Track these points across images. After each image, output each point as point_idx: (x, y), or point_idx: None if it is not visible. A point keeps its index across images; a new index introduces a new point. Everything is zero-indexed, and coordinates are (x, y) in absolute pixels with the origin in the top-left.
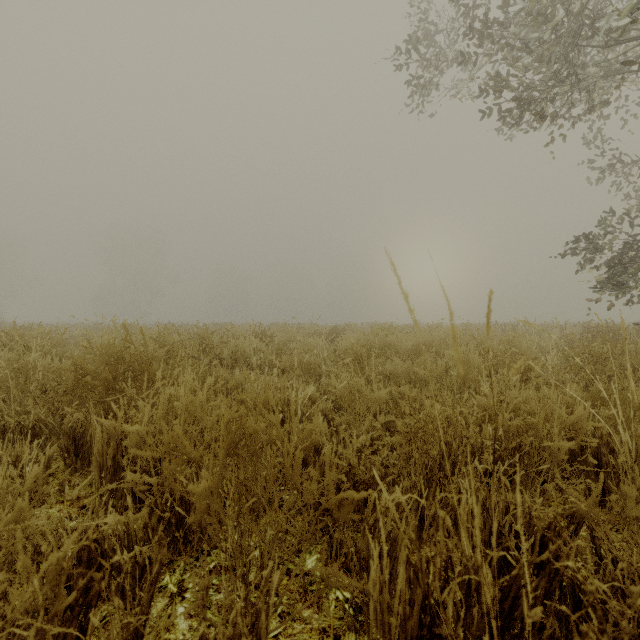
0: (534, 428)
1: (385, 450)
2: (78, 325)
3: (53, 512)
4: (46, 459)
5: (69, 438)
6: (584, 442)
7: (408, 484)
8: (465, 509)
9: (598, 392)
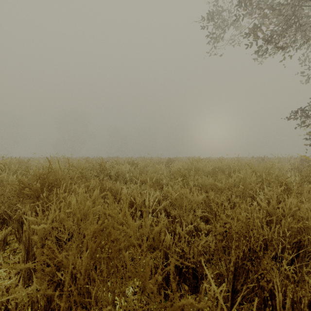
0: (306, 227)
1: (203, 236)
2: (43, 158)
3: (1, 272)
4: (3, 236)
5: (19, 223)
6: None
7: (224, 267)
8: (277, 302)
9: None
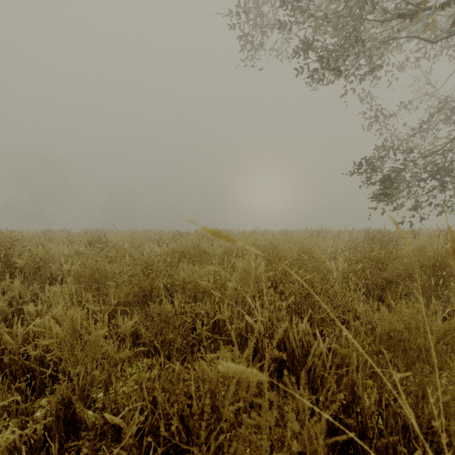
0: None
1: None
2: None
3: None
4: None
5: None
6: (366, 428)
7: None
8: None
9: (384, 331)
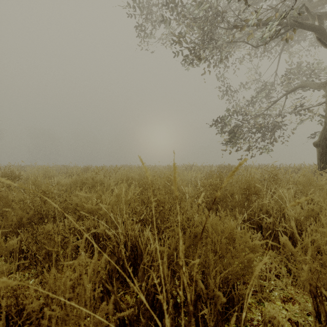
0: None
1: None
2: None
3: None
4: None
5: None
6: (168, 301)
7: None
8: None
9: (192, 233)
